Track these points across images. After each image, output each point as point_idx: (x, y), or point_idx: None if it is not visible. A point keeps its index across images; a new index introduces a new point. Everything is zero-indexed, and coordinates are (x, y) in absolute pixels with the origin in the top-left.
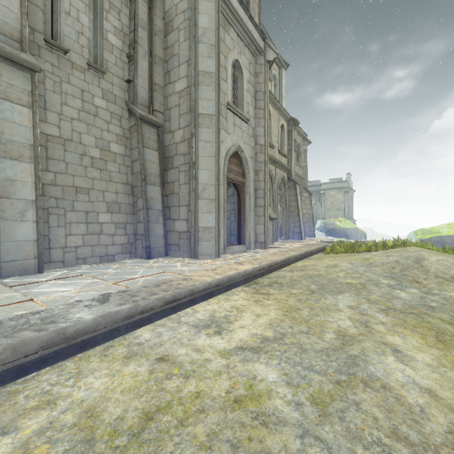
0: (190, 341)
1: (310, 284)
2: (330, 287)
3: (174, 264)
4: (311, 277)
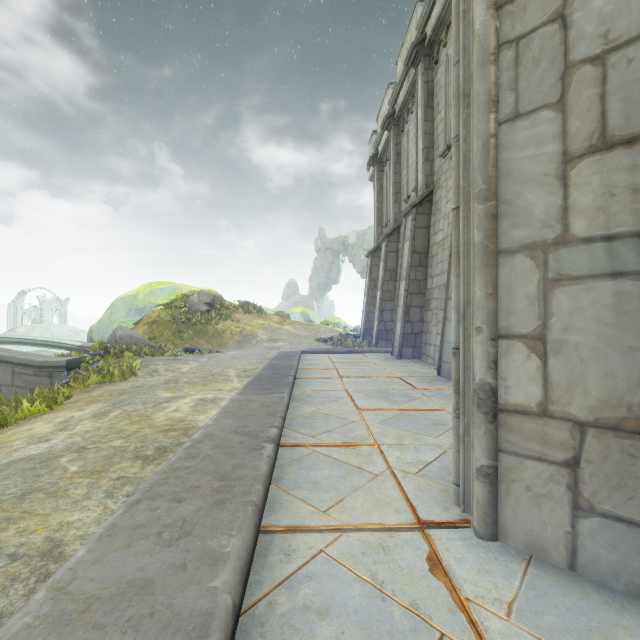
0: (215, 394)
1: (65, 464)
2: (24, 465)
3: (428, 431)
4: (22, 494)
